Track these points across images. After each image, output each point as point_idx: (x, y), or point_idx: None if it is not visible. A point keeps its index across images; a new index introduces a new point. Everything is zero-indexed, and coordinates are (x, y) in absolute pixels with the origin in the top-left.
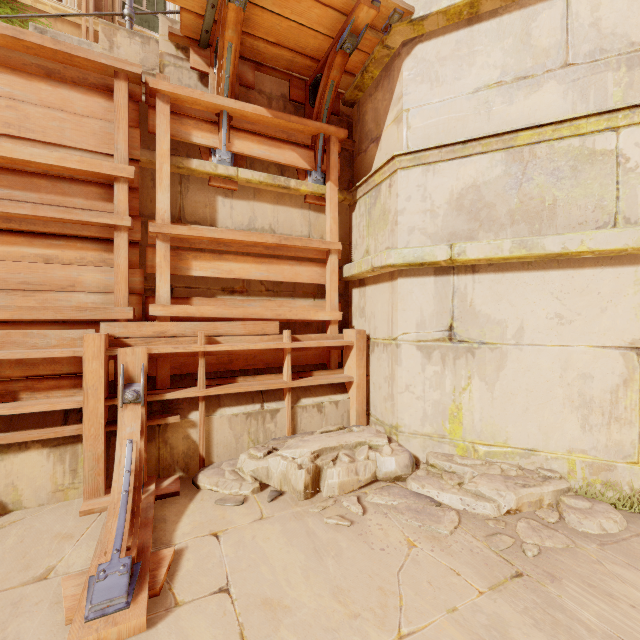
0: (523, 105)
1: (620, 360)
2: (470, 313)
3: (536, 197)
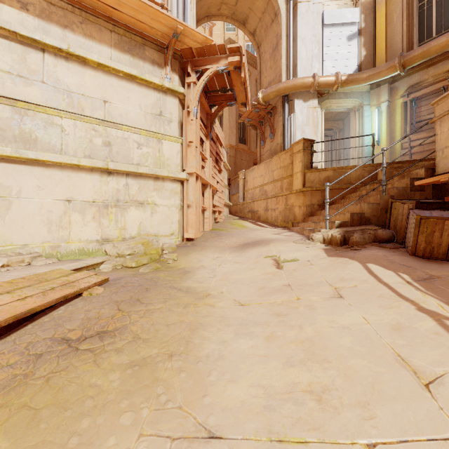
0: (23, 89)
1: (63, 205)
2: None
3: (28, 133)
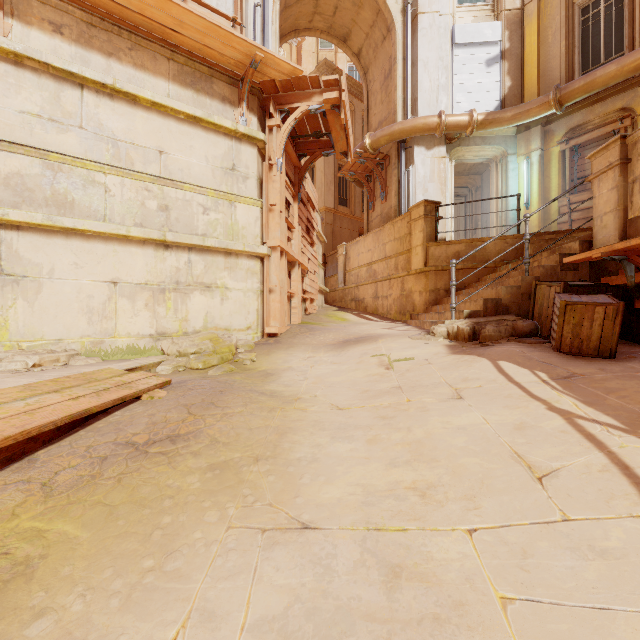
0: (56, 138)
1: (107, 288)
2: (16, 257)
3: (63, 194)
